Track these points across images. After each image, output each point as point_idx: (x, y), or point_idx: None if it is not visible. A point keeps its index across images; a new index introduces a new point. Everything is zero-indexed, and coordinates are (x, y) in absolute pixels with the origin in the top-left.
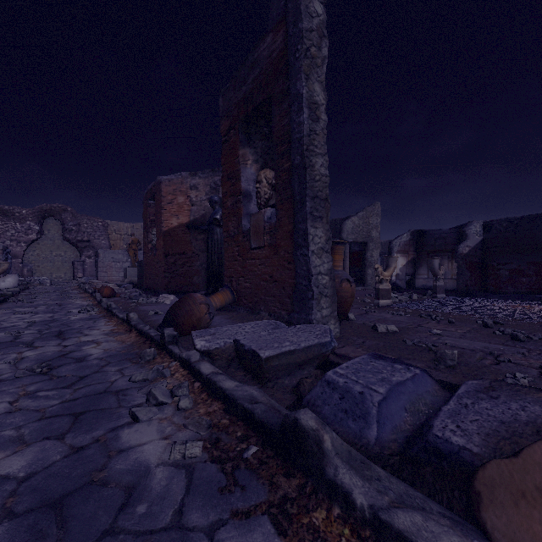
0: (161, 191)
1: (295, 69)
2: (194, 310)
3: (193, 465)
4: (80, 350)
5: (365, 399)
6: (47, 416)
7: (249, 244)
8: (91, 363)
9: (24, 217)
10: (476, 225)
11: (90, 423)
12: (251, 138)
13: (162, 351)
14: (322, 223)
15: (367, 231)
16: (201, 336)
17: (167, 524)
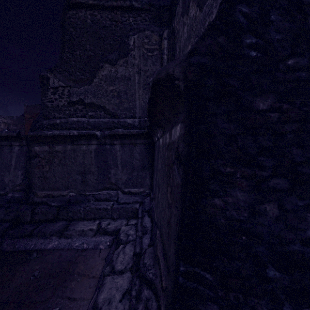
0: None
1: None
2: None
3: None
4: None
5: None
6: None
7: None
8: None
9: None
10: None
11: None
12: None
13: None
14: None
15: None
16: None
17: None
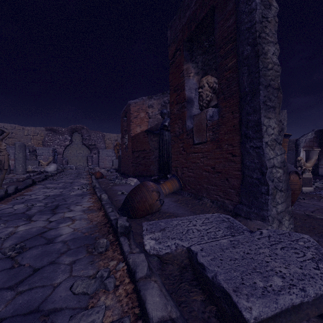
0: (130, 110)
1: None
2: (147, 197)
3: None
4: (57, 227)
5: None
6: None
7: (192, 140)
8: (54, 248)
9: (63, 132)
10: None
11: None
12: (193, 55)
13: (116, 238)
14: (274, 114)
15: None
16: (151, 231)
17: None
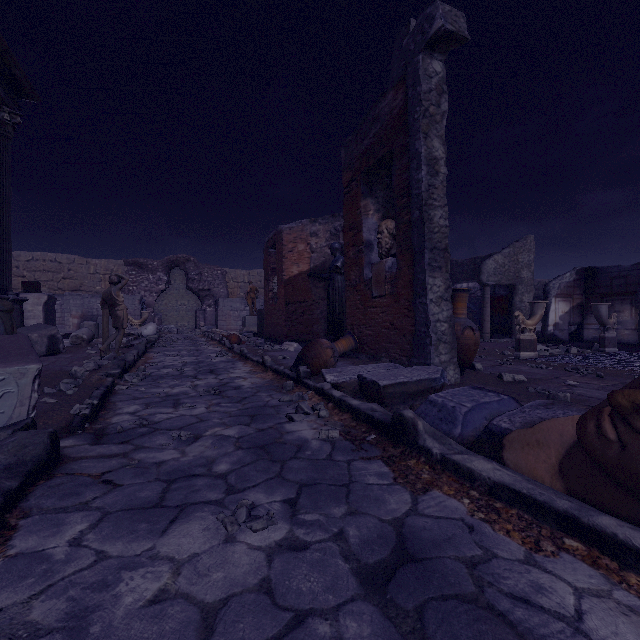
0: (282, 240)
1: (414, 130)
2: (321, 353)
3: (334, 441)
4: (233, 382)
5: (455, 410)
6: (233, 415)
7: (370, 293)
8: (247, 390)
9: (155, 268)
10: None
11: (263, 420)
12: (372, 189)
13: (297, 384)
14: (441, 273)
15: (515, 271)
16: (330, 373)
17: (324, 458)
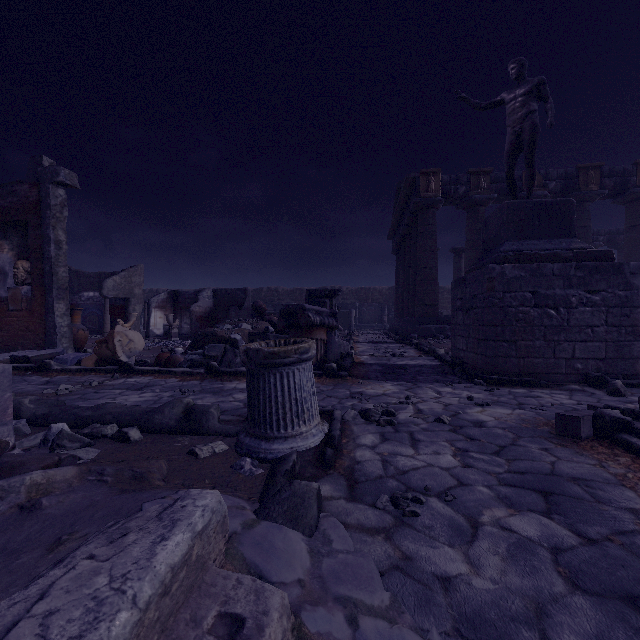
0: None
1: (46, 222)
2: None
3: None
4: None
5: (68, 359)
6: None
7: (7, 307)
8: None
9: None
10: (208, 292)
11: None
12: (7, 234)
13: None
14: (64, 301)
15: (130, 289)
16: None
17: None
